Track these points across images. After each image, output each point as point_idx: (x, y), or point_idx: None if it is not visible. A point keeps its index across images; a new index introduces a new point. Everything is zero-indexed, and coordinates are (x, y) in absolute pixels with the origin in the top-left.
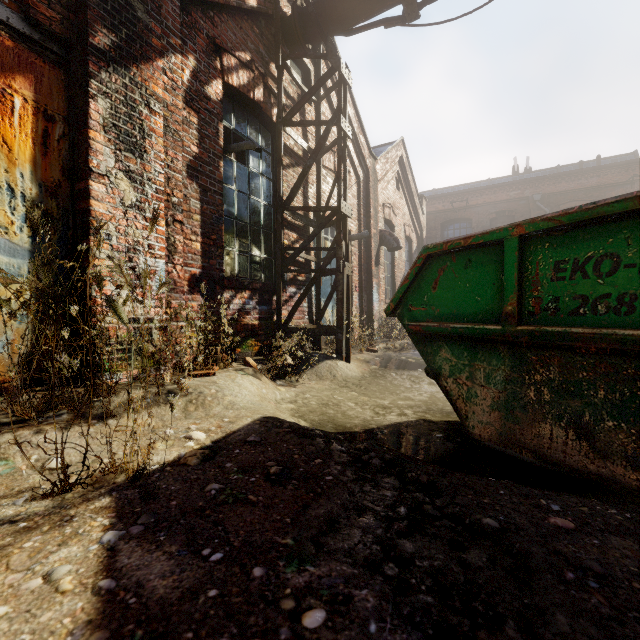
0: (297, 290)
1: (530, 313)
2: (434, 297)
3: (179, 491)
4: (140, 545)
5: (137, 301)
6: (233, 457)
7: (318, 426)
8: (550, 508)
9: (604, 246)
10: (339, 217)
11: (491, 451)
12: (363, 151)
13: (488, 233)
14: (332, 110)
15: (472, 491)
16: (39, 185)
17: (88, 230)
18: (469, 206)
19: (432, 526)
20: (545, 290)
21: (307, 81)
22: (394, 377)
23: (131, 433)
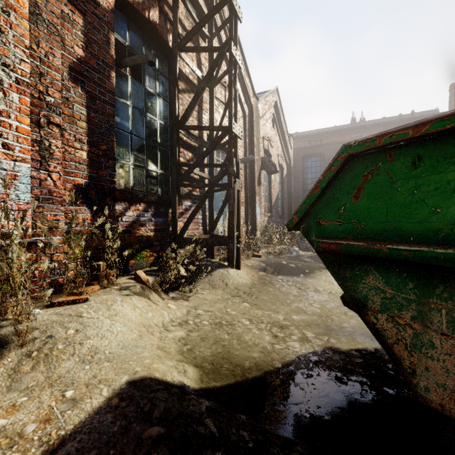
0: (192, 204)
1: None
2: (356, 208)
3: None
4: None
5: None
6: None
7: (210, 371)
8: None
9: None
10: (230, 137)
11: (454, 425)
12: (248, 91)
13: None
14: None
15: None
16: None
17: None
18: (322, 144)
19: None
20: None
21: None
22: (281, 284)
23: None
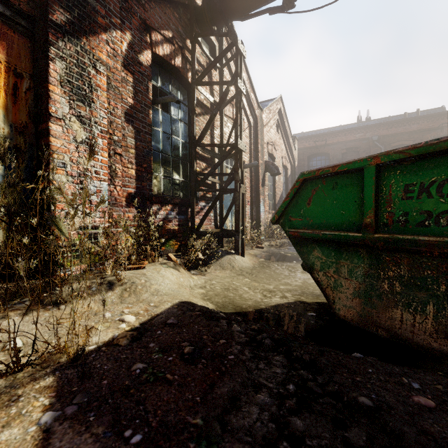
0: (206, 204)
1: (384, 224)
2: (308, 211)
3: (110, 370)
4: (72, 426)
5: (85, 213)
6: (155, 338)
7: (221, 307)
8: (411, 386)
9: (445, 173)
10: (236, 151)
11: (353, 328)
12: (253, 104)
13: (351, 163)
14: (231, 75)
15: (346, 369)
16: (10, 126)
17: (48, 160)
18: (327, 144)
19: (316, 403)
20: (397, 206)
21: (213, 53)
22: (276, 267)
23: (71, 323)
